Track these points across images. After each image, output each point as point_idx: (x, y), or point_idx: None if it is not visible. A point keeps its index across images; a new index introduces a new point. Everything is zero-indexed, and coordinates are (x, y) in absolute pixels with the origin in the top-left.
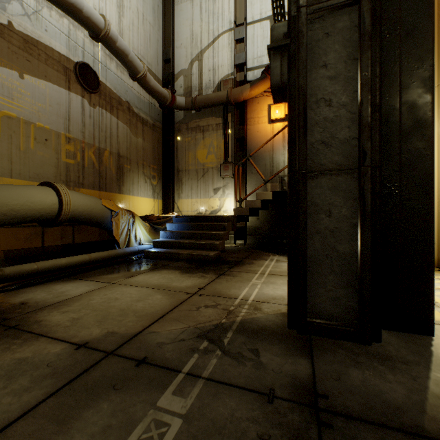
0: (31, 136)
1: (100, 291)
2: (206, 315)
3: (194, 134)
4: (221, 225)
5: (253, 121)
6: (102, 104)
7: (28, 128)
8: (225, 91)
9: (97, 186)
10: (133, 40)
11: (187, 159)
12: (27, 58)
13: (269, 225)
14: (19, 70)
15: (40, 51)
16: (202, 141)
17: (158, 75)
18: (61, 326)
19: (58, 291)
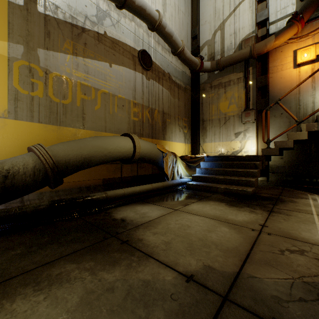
0: (115, 104)
1: (170, 216)
2: (302, 265)
3: (216, 90)
4: (253, 164)
5: (275, 69)
6: (153, 77)
7: (114, 99)
8: (247, 48)
9: (150, 135)
10: (172, 27)
11: (210, 111)
12: (113, 53)
13: (294, 164)
14: (109, 62)
15: (119, 47)
16: (224, 94)
17: (188, 50)
18: (159, 248)
19: (141, 212)
